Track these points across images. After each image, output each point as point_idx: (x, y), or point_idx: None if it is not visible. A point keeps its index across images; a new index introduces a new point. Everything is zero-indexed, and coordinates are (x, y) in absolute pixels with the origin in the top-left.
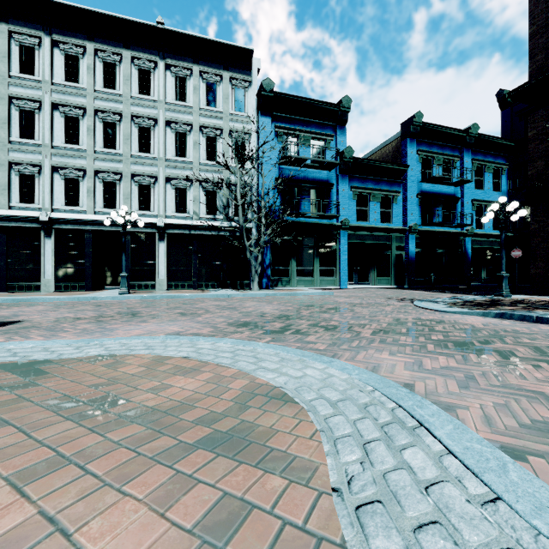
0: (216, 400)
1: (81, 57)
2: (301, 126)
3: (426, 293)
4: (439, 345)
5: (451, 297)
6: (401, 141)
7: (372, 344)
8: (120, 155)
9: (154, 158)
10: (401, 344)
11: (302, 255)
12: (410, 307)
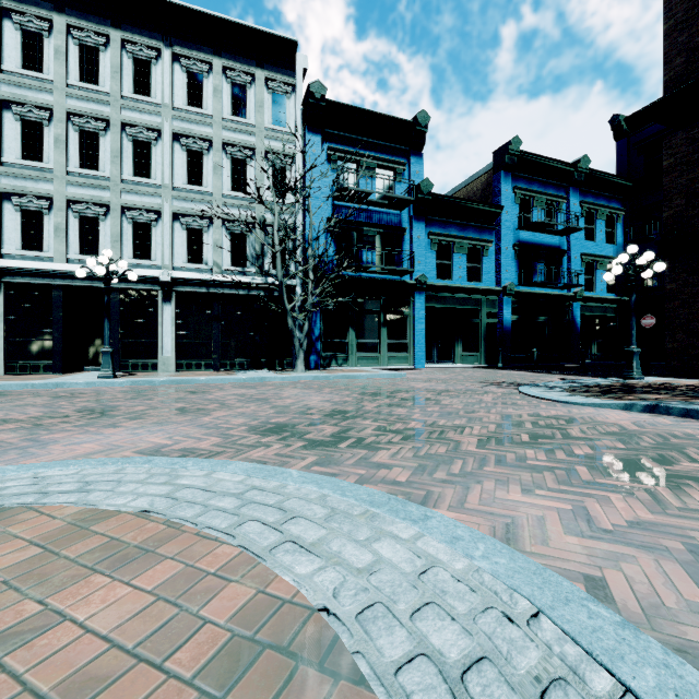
0: (157, 671)
1: (45, 36)
2: (363, 149)
3: (529, 375)
4: (594, 467)
5: (563, 380)
6: (493, 175)
7: (486, 467)
8: (106, 179)
9: (157, 185)
10: (533, 466)
11: (364, 323)
12: (517, 396)
